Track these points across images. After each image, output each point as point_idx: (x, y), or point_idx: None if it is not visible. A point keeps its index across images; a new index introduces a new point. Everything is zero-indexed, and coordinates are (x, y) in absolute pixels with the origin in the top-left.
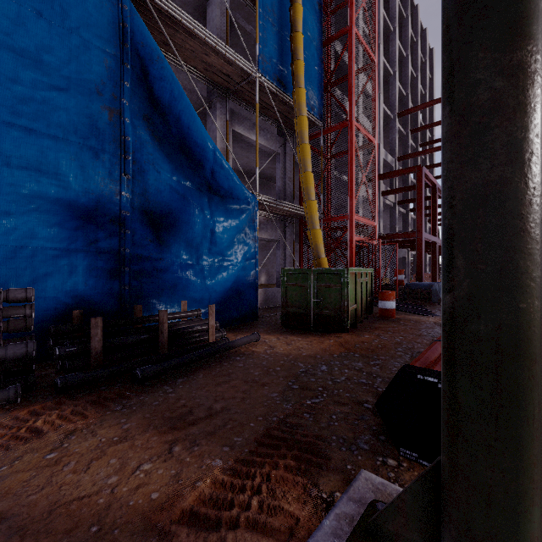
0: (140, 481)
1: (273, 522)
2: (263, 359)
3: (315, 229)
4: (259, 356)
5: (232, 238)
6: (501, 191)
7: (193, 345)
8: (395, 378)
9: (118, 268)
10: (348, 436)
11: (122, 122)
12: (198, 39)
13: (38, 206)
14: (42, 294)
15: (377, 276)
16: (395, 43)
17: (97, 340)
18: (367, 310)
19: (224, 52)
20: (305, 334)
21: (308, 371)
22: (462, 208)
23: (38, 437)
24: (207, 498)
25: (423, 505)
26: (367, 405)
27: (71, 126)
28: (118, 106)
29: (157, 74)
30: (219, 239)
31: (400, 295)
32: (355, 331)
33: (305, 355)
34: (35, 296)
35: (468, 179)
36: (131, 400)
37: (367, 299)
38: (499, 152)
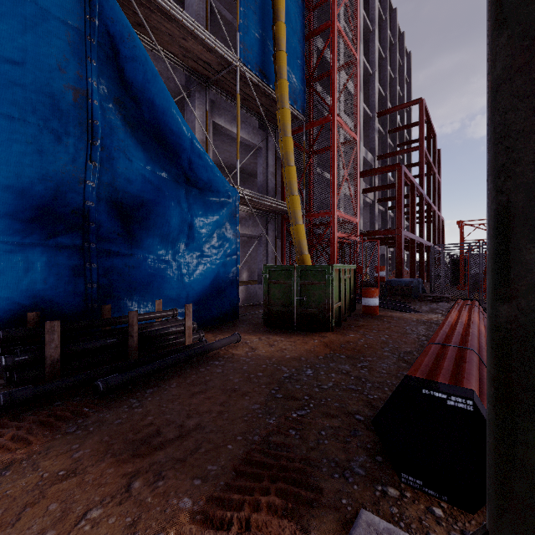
0: None
1: None
2: (244, 363)
3: (298, 225)
4: (239, 359)
5: (211, 233)
6: None
7: (167, 348)
8: (396, 392)
9: (83, 264)
10: (340, 458)
11: (88, 104)
12: (175, 21)
13: None
14: None
15: (359, 273)
16: (374, 44)
17: (53, 347)
18: (350, 307)
19: (203, 37)
20: (288, 334)
21: (293, 376)
22: None
23: None
24: None
25: None
26: (359, 416)
27: (27, 105)
28: (83, 85)
29: (129, 53)
30: (198, 234)
31: (381, 292)
32: (339, 330)
33: (288, 357)
34: None
35: None
36: (89, 418)
37: (351, 296)
38: None
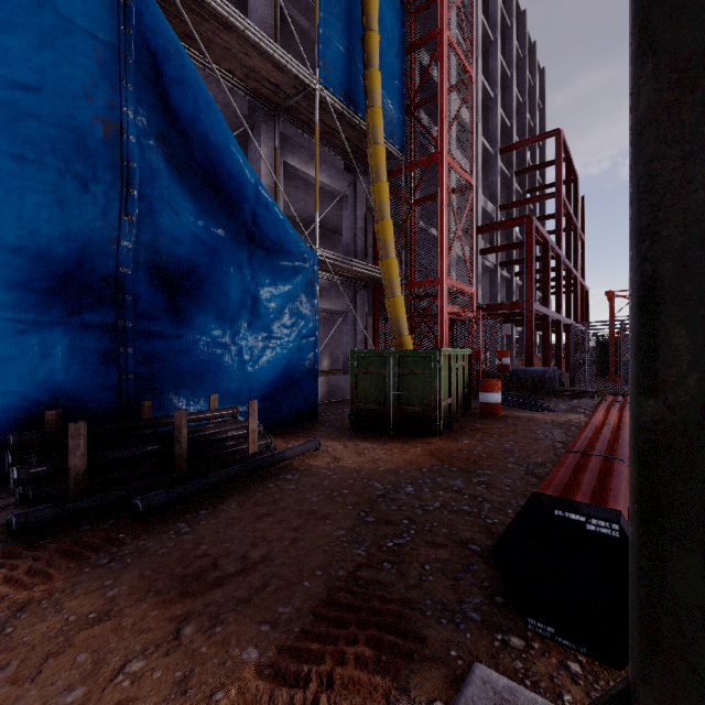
0: (121, 695)
1: None
2: (325, 477)
3: (395, 297)
4: (319, 472)
5: (282, 308)
6: None
7: (225, 457)
8: (521, 513)
9: (116, 348)
10: (449, 599)
11: (122, 140)
12: (235, 32)
13: None
14: None
15: (476, 360)
16: (496, 58)
17: (79, 456)
18: (464, 405)
19: (272, 52)
20: (382, 440)
21: (388, 494)
22: (686, 241)
23: None
24: None
25: None
26: (474, 546)
27: (44, 142)
28: (116, 117)
29: (175, 74)
30: (264, 309)
31: (505, 385)
32: (449, 434)
33: (383, 470)
34: None
35: (699, 185)
36: (126, 546)
37: (465, 390)
38: None
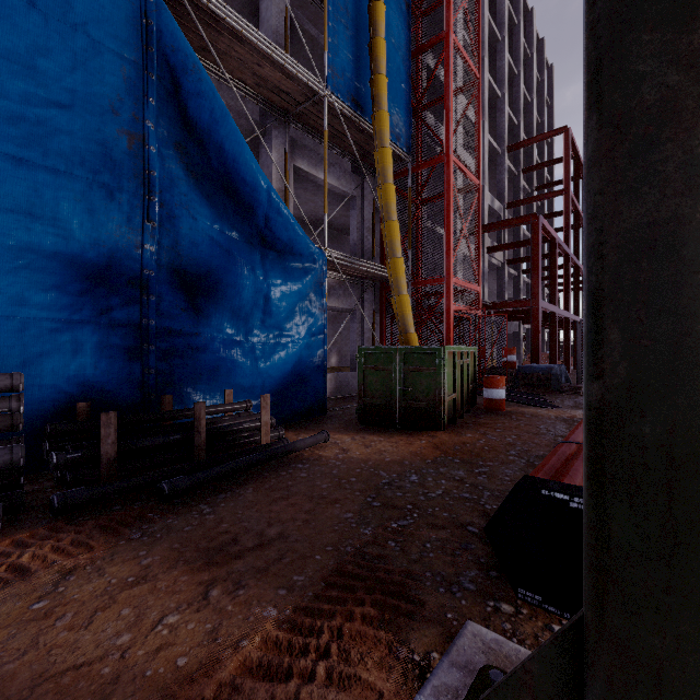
0: (162, 640)
1: (347, 698)
2: (334, 466)
3: (401, 296)
4: (328, 462)
5: (293, 306)
6: (676, 234)
7: (240, 448)
8: (512, 493)
9: (139, 345)
10: (448, 572)
11: (145, 151)
12: (248, 44)
13: (30, 262)
14: (36, 381)
15: (481, 357)
16: (503, 57)
17: (110, 443)
18: (468, 401)
19: (283, 62)
20: (388, 433)
21: (393, 482)
22: (618, 259)
23: (23, 578)
24: (255, 664)
25: (557, 678)
26: (472, 528)
27: (76, 156)
28: (139, 130)
29: (193, 88)
30: (276, 307)
31: (511, 382)
32: (454, 428)
33: (389, 460)
34: (25, 384)
35: (627, 216)
36: (155, 524)
37: (470, 386)
38: (672, 176)
